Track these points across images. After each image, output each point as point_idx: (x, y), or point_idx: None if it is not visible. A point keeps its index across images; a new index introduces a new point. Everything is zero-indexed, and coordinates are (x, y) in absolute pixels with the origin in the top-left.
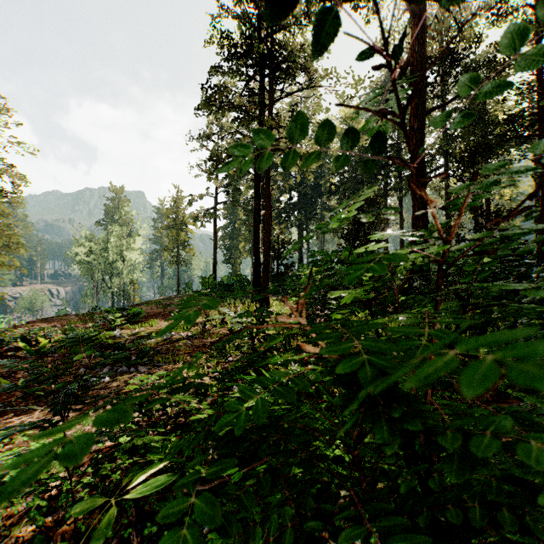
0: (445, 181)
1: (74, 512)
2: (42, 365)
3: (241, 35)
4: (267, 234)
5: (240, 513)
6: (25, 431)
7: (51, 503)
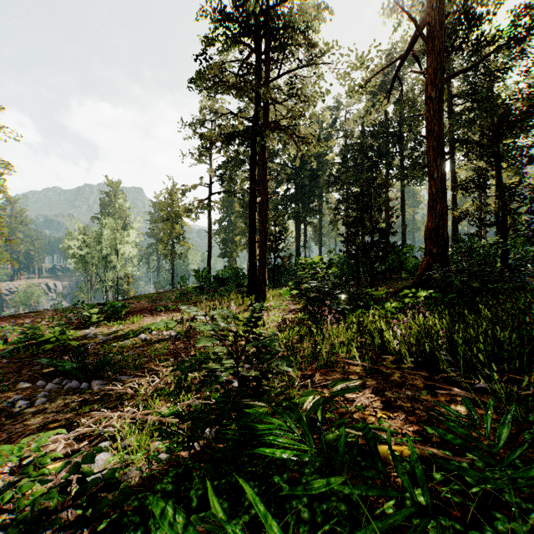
0: (452, 169)
1: None
2: None
3: (235, 2)
4: (263, 221)
5: None
6: None
7: None
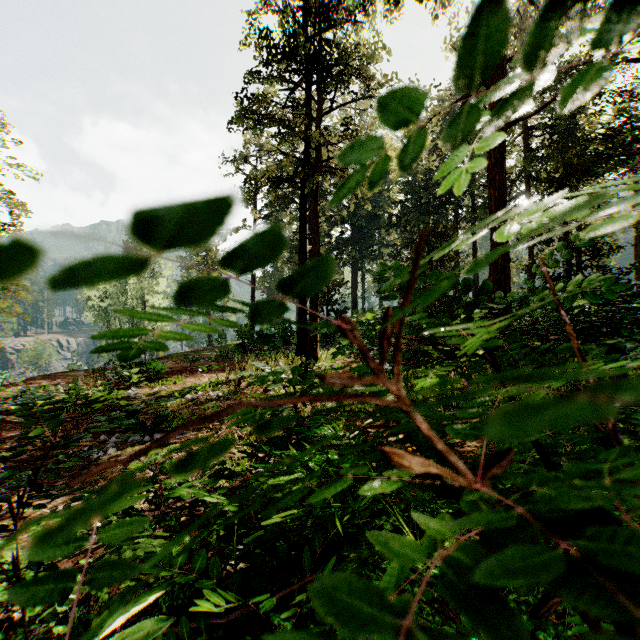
0: None
1: None
2: None
3: (284, 34)
4: None
5: None
6: (0, 520)
7: (11, 633)
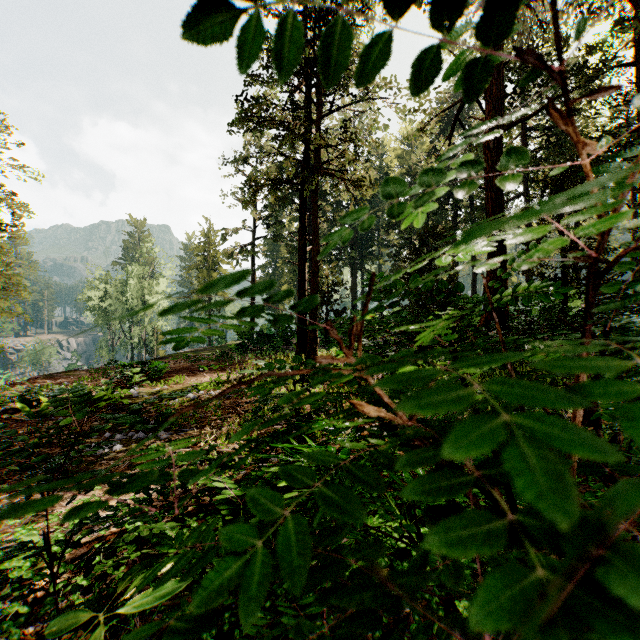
0: None
1: (49, 632)
2: (15, 433)
3: None
4: (314, 274)
5: (274, 629)
6: None
7: (35, 608)
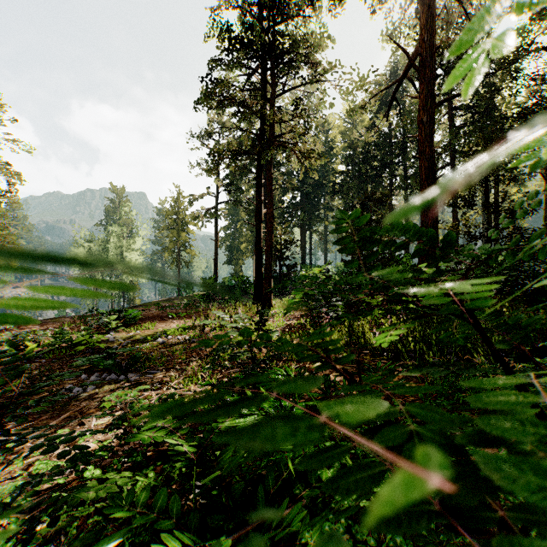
0: None
1: None
2: None
3: (242, 26)
4: (269, 233)
5: None
6: None
7: None
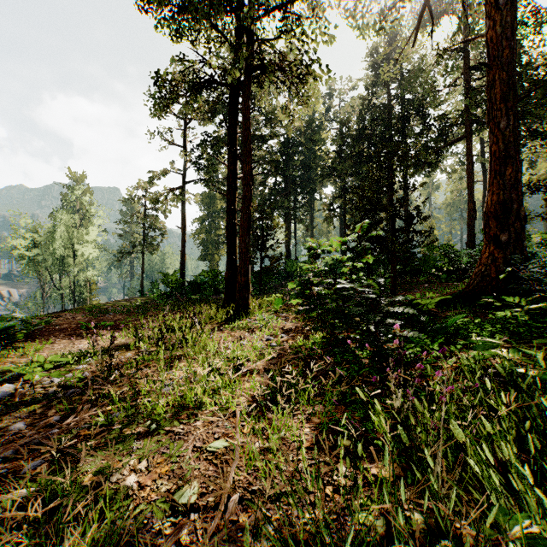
0: (467, 155)
1: None
2: None
3: None
4: (245, 200)
5: None
6: None
7: None
